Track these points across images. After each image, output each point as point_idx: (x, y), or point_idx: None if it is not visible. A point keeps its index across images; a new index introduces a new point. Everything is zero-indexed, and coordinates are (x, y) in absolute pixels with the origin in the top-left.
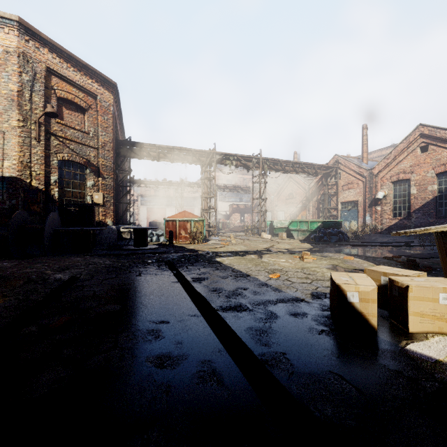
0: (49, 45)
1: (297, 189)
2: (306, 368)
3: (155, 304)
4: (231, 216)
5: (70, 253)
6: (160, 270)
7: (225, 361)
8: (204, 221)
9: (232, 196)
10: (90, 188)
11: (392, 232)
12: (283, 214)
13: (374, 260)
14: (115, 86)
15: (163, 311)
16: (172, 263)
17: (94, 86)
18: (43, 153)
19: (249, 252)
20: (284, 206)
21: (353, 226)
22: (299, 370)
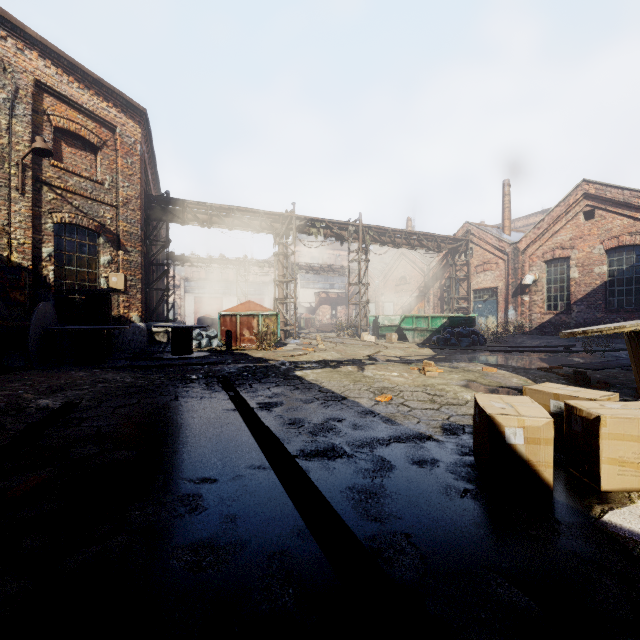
0: (39, 47)
1: (412, 271)
2: (446, 563)
3: (196, 447)
4: (318, 309)
5: (71, 365)
6: (210, 391)
7: (309, 553)
8: (278, 315)
9: (320, 281)
10: (105, 266)
11: (544, 332)
12: (392, 307)
13: (527, 373)
14: (144, 113)
15: (209, 459)
16: (229, 380)
17: (111, 113)
18: (30, 211)
19: (345, 362)
20: (394, 295)
21: (491, 324)
22: (436, 567)
